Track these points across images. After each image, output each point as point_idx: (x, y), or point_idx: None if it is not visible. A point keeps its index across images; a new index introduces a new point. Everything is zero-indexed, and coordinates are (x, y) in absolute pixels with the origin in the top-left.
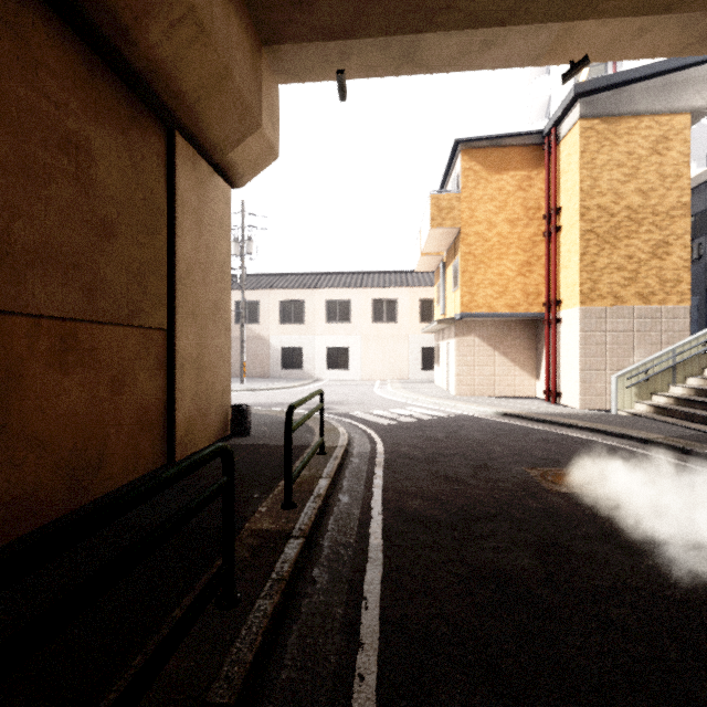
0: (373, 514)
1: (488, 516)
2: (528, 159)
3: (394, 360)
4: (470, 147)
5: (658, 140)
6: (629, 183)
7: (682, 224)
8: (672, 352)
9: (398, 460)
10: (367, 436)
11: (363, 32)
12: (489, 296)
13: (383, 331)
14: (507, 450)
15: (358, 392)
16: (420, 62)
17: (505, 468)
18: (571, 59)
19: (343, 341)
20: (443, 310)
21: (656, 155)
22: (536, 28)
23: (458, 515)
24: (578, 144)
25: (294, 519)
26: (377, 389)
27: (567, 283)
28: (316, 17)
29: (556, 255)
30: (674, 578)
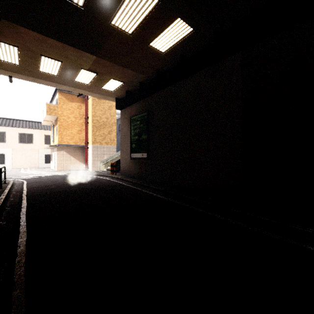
0: (24, 188)
1: (50, 185)
2: (80, 100)
3: (32, 160)
4: (61, 92)
5: (110, 107)
6: (103, 115)
7: (114, 127)
8: (112, 156)
9: (31, 183)
10: (20, 181)
11: (20, 73)
12: (68, 139)
13: (25, 147)
14: (63, 179)
15: (12, 172)
16: (38, 82)
17: (60, 181)
18: (79, 93)
19: (1, 151)
20: (53, 142)
21: (109, 110)
22: (69, 87)
23: (44, 186)
24: (91, 102)
25: (4, 189)
26: (22, 171)
27: (89, 138)
28: (3, 67)
29: (87, 130)
30: (75, 185)
